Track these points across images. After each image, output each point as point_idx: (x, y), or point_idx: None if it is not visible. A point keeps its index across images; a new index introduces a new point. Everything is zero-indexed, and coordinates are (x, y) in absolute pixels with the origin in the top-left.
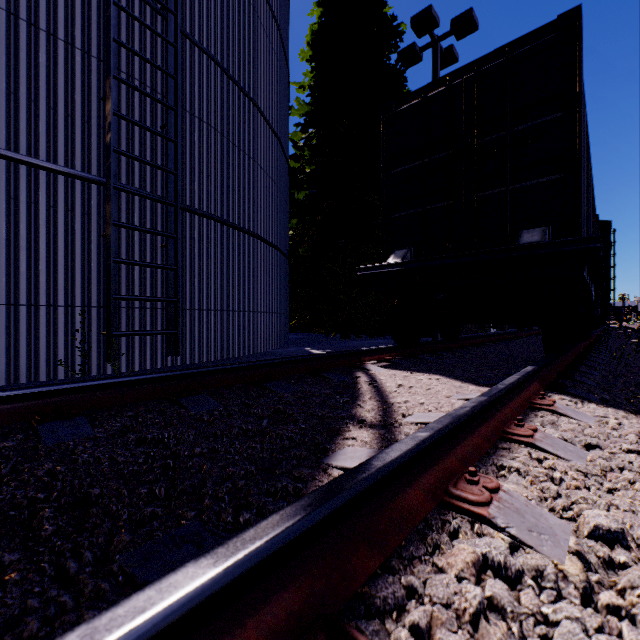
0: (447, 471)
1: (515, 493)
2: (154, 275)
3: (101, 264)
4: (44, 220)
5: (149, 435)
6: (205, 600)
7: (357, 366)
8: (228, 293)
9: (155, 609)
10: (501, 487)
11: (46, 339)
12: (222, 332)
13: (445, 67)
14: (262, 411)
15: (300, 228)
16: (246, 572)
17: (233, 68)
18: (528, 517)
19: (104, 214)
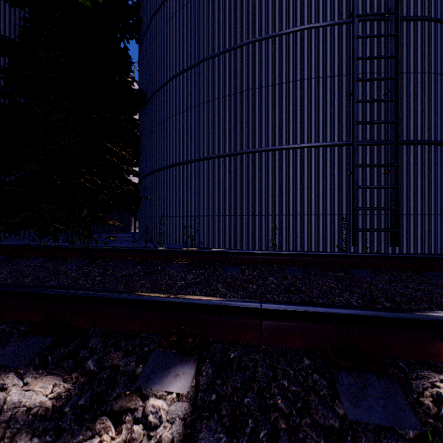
0: None
1: None
2: (378, 193)
3: (347, 190)
4: (321, 172)
5: (410, 285)
6: None
7: None
8: (441, 200)
9: None
10: None
11: (322, 232)
12: (435, 232)
13: None
14: None
15: None
16: None
17: None
18: None
19: (349, 162)
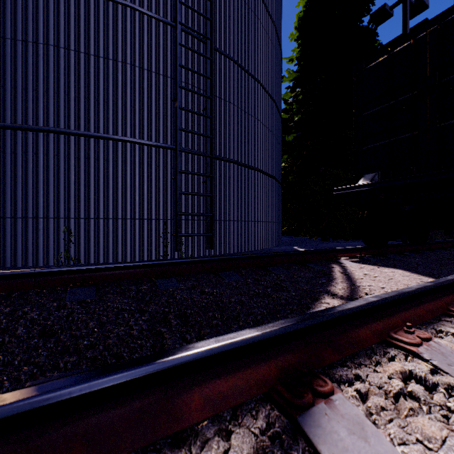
0: (391, 325)
1: (443, 344)
2: (199, 200)
3: (172, 195)
4: (146, 173)
5: (206, 290)
6: (255, 341)
7: (332, 260)
8: (241, 209)
9: (238, 338)
10: (432, 339)
11: (147, 237)
12: (237, 235)
13: (415, 15)
14: (267, 283)
15: (289, 161)
16: (270, 337)
17: (244, 62)
18: (450, 358)
19: (173, 166)
